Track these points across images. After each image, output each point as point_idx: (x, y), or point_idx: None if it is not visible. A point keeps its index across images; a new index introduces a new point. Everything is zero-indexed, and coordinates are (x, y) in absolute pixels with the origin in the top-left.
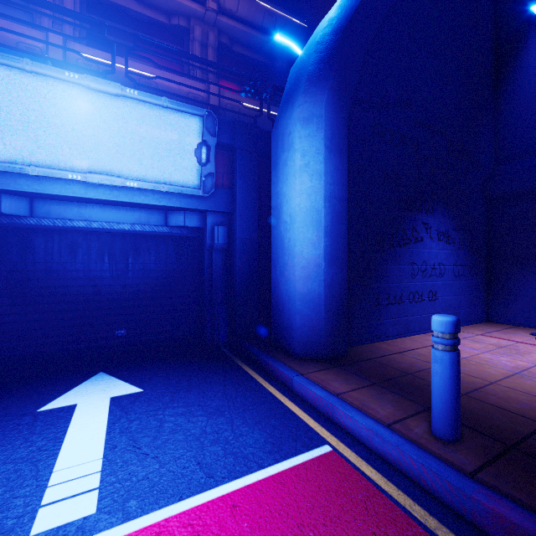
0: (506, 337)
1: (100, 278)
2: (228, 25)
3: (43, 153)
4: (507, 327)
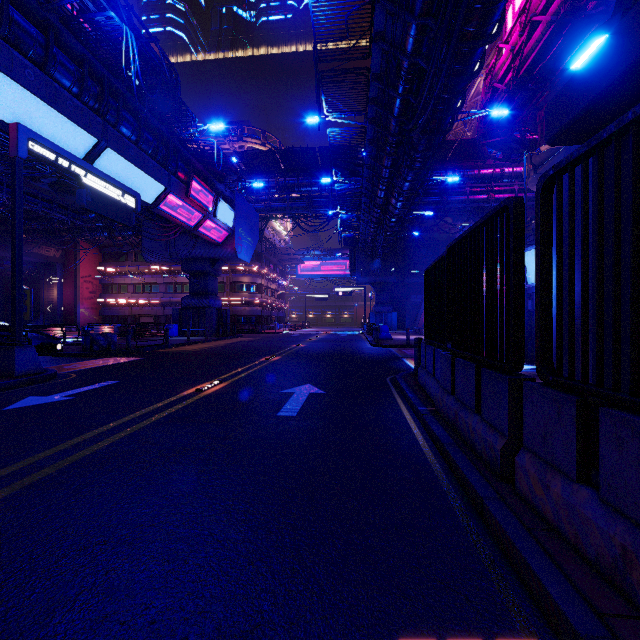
0: None
1: None
2: None
3: None
4: None
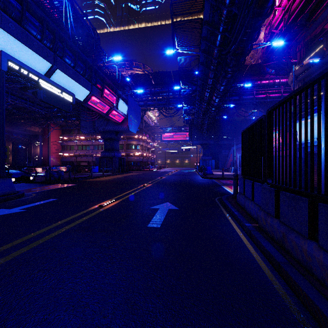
0: None
1: None
2: None
3: None
4: None
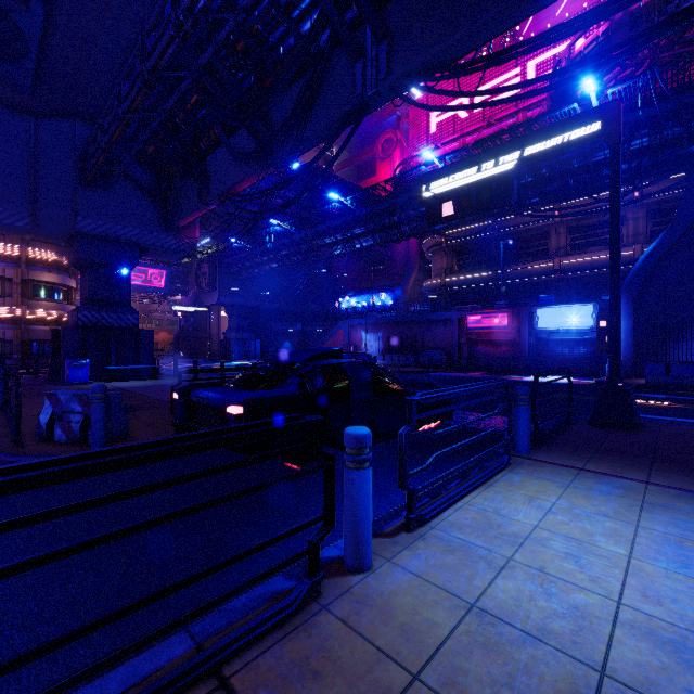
0: None
1: (565, 353)
2: (652, 201)
3: (550, 324)
4: None
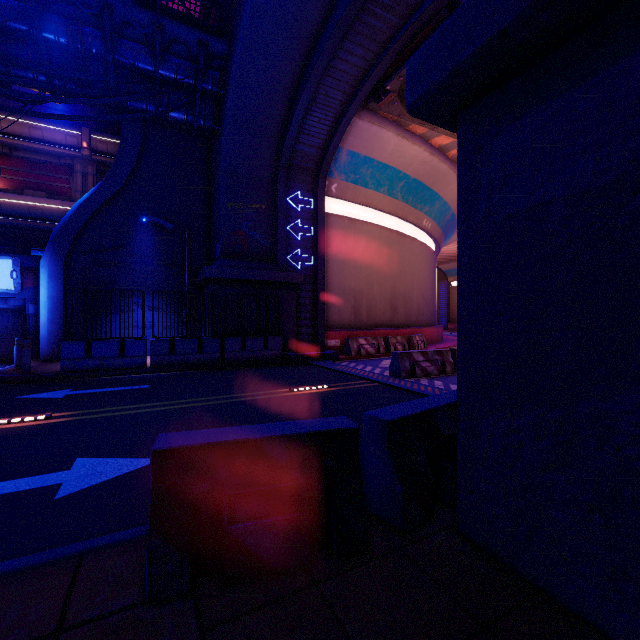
0: None
1: None
2: (102, 160)
3: None
4: None
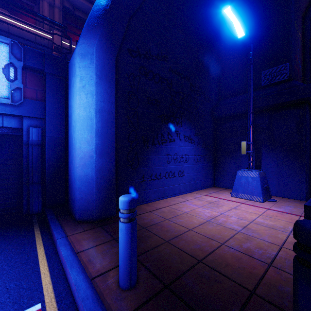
0: (217, 196)
1: None
2: None
3: None
4: (221, 189)
